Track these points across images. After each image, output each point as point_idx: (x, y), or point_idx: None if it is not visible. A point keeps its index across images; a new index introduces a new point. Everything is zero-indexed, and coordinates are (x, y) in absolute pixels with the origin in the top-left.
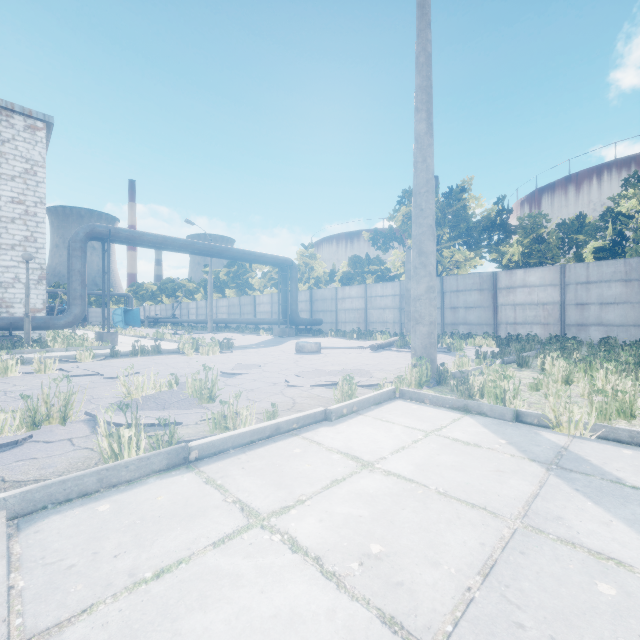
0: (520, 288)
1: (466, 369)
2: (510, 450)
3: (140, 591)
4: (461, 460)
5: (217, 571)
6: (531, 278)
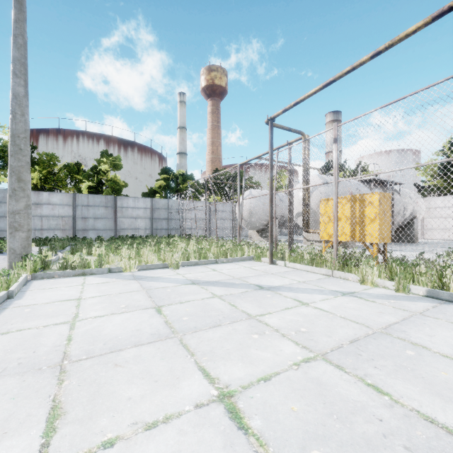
0: (46, 205)
1: (51, 259)
2: (120, 280)
3: (74, 343)
4: (110, 286)
5: (89, 329)
6: (54, 199)
